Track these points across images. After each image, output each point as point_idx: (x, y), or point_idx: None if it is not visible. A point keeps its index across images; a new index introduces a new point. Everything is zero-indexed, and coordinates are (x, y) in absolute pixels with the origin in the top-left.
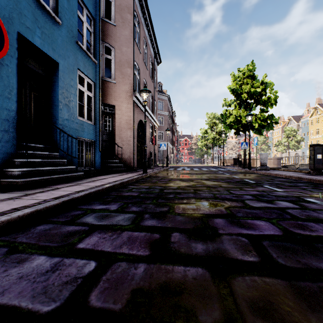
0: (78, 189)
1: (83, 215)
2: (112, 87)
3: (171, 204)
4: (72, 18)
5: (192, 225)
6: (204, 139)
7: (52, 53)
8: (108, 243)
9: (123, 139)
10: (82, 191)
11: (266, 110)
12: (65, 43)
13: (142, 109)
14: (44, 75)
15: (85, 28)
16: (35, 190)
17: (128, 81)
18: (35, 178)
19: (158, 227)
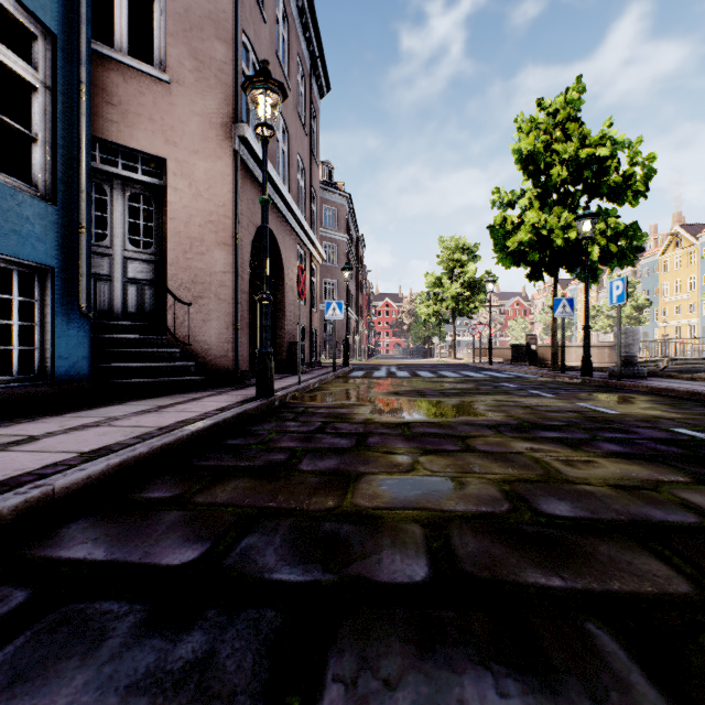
0: None
1: None
2: (157, 95)
3: None
4: None
5: None
6: (434, 300)
7: None
8: None
9: (200, 277)
10: None
11: (611, 216)
12: None
13: (271, 193)
14: None
15: None
16: None
17: (218, 85)
18: None
19: None
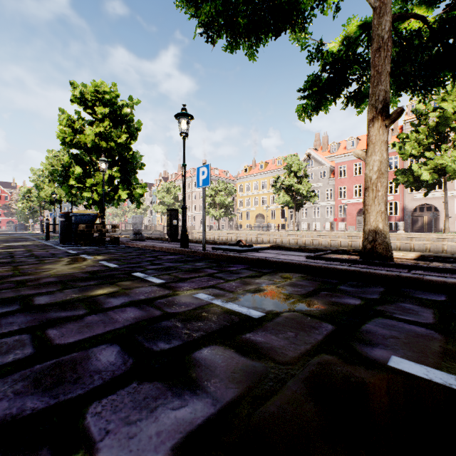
0: None
1: None
2: None
3: None
4: None
5: None
6: (28, 200)
7: None
8: None
9: None
10: None
11: None
12: None
13: None
14: None
15: None
16: None
17: None
18: None
19: None
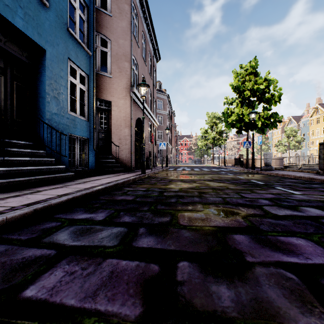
0: (63, 192)
1: (56, 229)
2: (108, 82)
3: (173, 211)
4: (62, 2)
5: (205, 247)
6: (204, 139)
7: (38, 38)
8: (76, 285)
9: (120, 137)
10: (66, 194)
11: (269, 108)
12: (53, 29)
13: (140, 106)
14: (28, 63)
15: (78, 15)
16: (10, 194)
17: (126, 76)
18: (12, 180)
19: (157, 250)
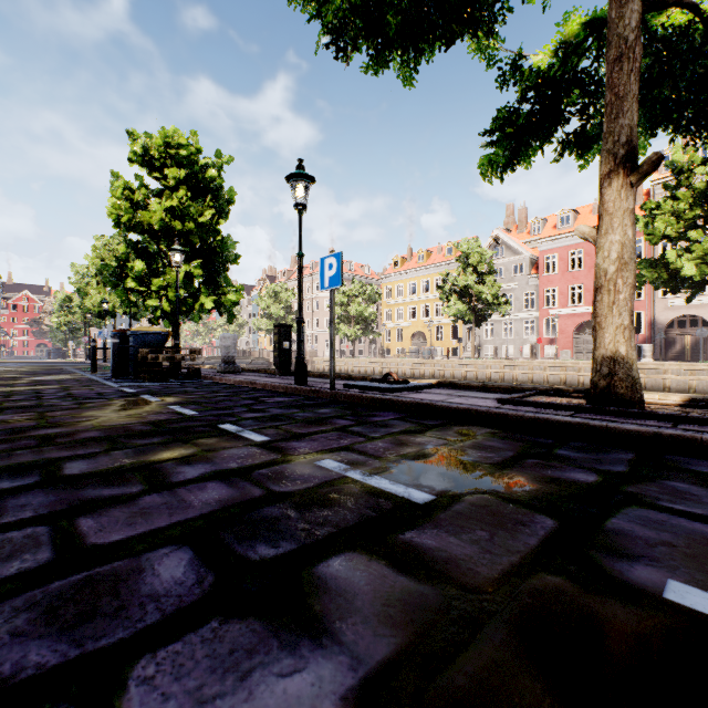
0: None
1: None
2: None
3: None
4: None
5: None
6: (67, 311)
7: None
8: None
9: None
10: None
11: None
12: None
13: None
14: None
15: None
16: None
17: None
18: None
19: None
